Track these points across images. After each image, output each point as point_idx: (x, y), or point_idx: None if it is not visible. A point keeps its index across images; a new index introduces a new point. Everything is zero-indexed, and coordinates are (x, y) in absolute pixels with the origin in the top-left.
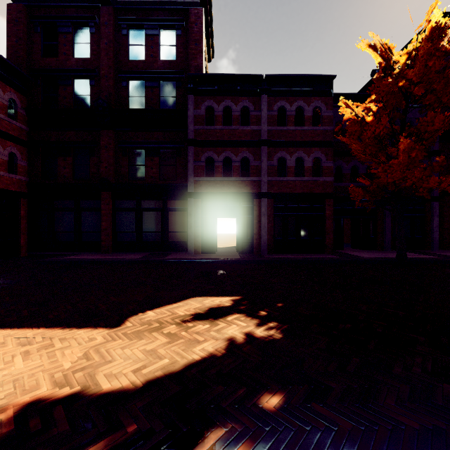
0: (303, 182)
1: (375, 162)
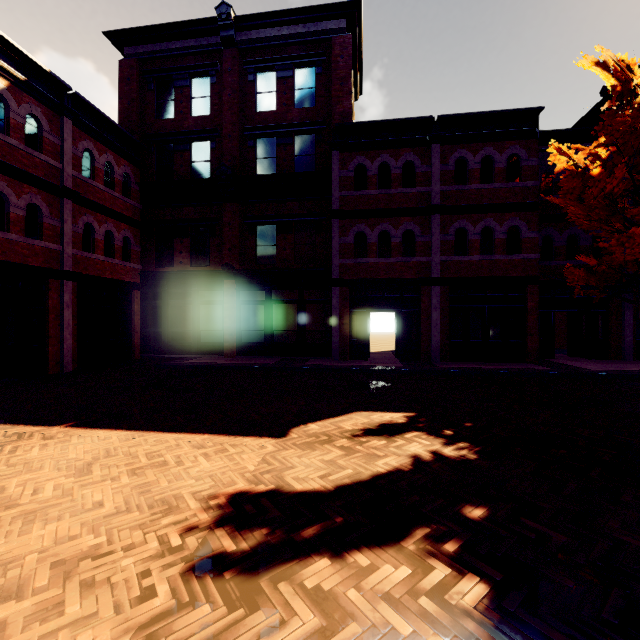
0: (492, 262)
1: (606, 231)
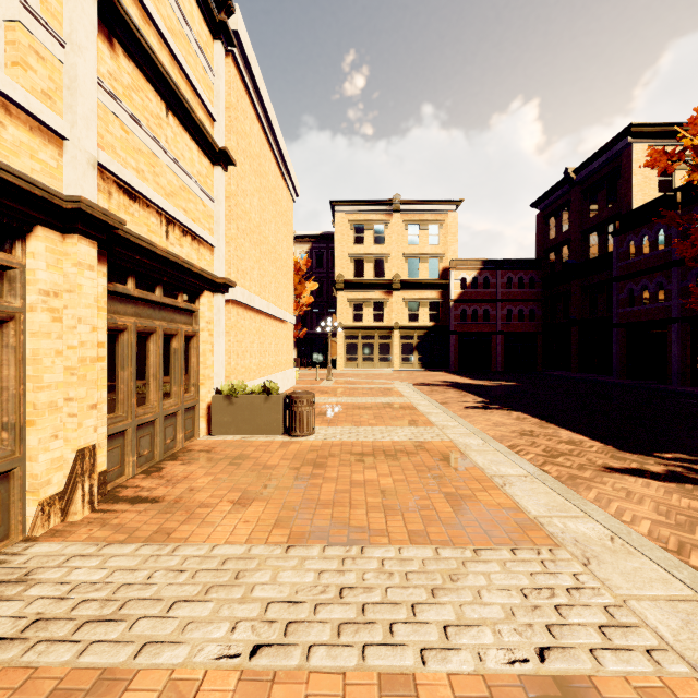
0: None
1: None
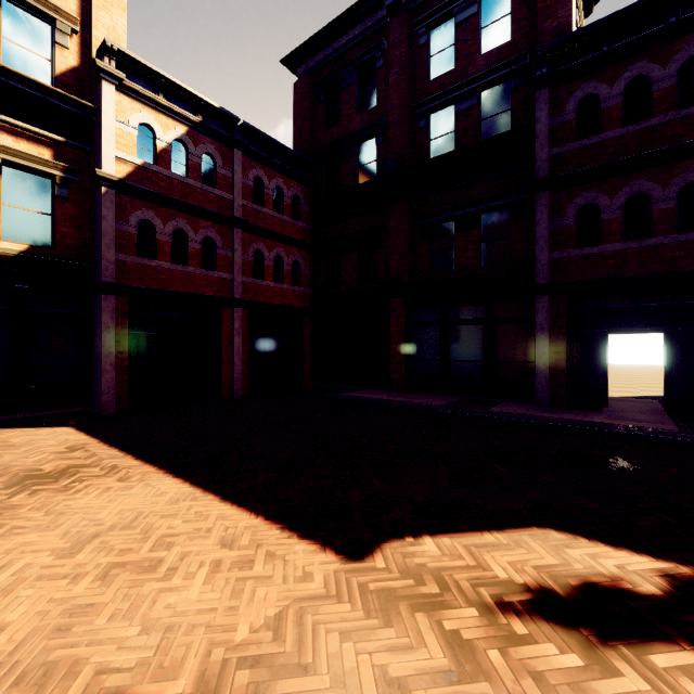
0: None
1: None
